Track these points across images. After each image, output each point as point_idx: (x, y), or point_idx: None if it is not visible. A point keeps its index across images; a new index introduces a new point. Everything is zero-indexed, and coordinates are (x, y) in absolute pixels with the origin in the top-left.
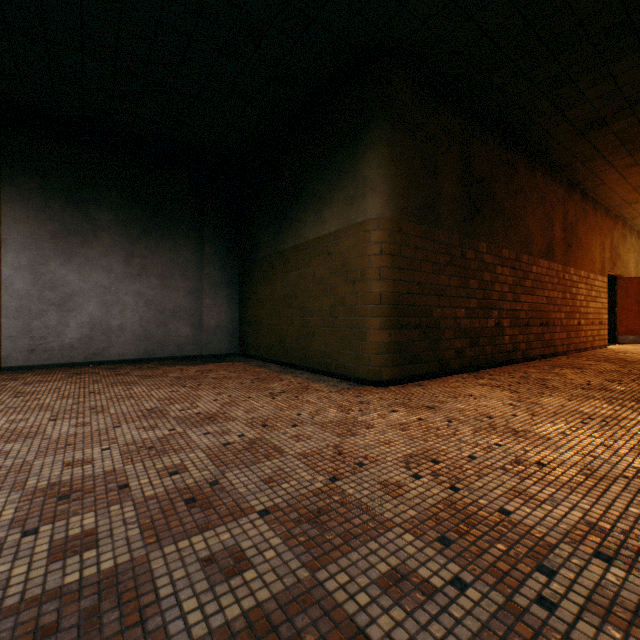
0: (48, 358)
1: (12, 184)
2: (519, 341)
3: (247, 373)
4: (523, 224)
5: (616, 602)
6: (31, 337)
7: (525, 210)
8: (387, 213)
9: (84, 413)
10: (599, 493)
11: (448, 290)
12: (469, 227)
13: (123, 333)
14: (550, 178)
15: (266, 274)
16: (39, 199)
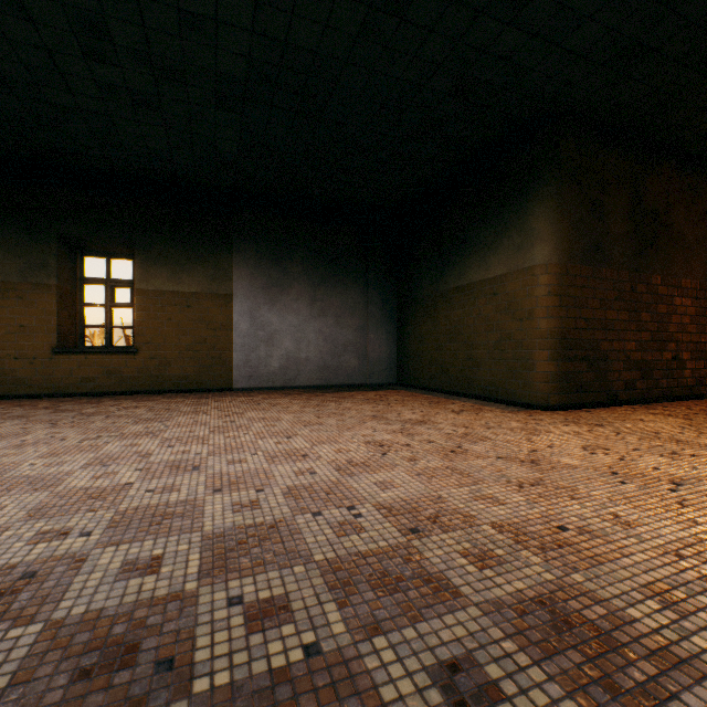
0: (260, 382)
1: (239, 251)
2: (703, 375)
3: (418, 398)
4: None
5: None
6: (249, 366)
7: None
8: (554, 259)
9: (332, 415)
10: None
11: (616, 324)
12: (640, 261)
13: (308, 364)
14: None
15: (427, 312)
16: (254, 260)
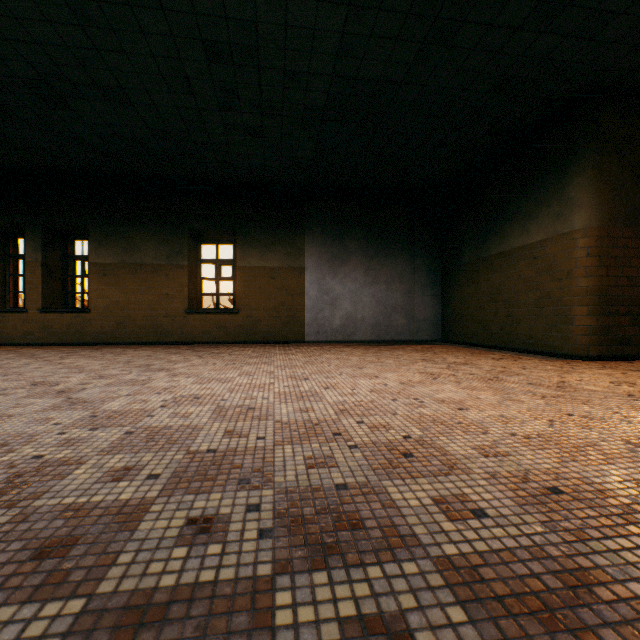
0: (325, 337)
1: (309, 233)
2: None
3: (461, 350)
4: None
5: None
6: (317, 324)
7: None
8: (593, 223)
9: (388, 358)
10: None
11: None
12: None
13: (363, 322)
14: None
15: (469, 276)
16: (321, 240)
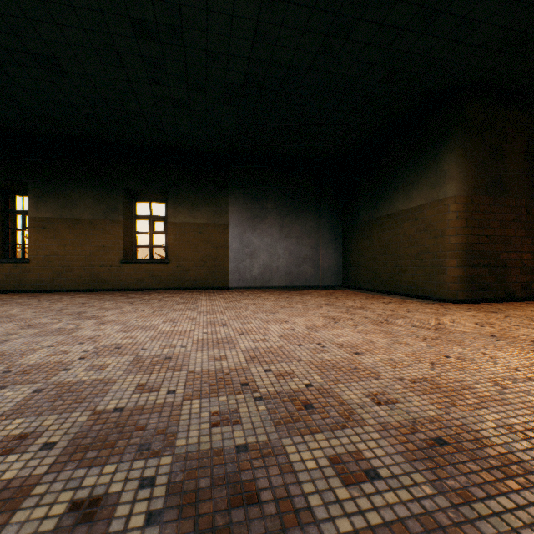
0: (245, 283)
1: (232, 195)
2: None
3: (358, 294)
4: None
5: None
6: (239, 272)
7: None
8: (461, 192)
9: (298, 303)
10: None
11: (513, 239)
12: None
13: (278, 271)
14: None
15: (364, 233)
16: (242, 200)
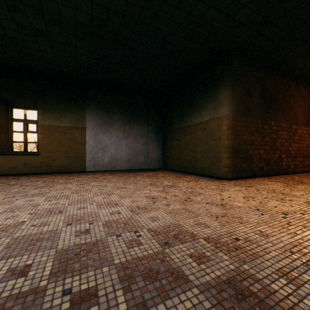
0: (99, 168)
1: (89, 107)
2: (290, 164)
3: (171, 175)
4: (293, 111)
5: (302, 219)
6: (94, 161)
7: (294, 104)
8: (230, 113)
9: (131, 183)
10: (308, 206)
11: (255, 142)
12: (265, 115)
13: (121, 159)
14: (308, 88)
15: (175, 136)
16: (96, 112)
